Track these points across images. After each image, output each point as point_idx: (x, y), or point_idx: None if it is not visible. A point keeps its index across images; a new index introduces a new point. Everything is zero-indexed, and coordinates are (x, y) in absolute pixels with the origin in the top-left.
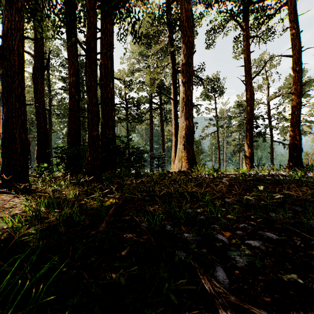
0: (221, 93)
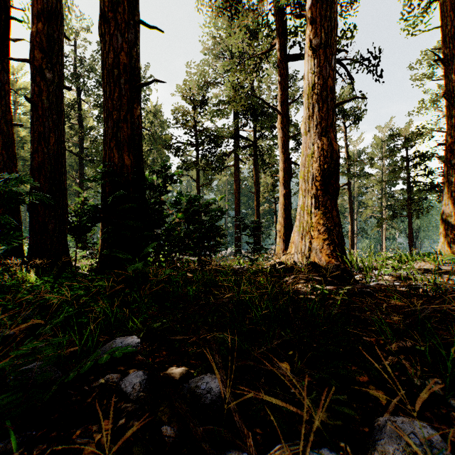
0: (356, 120)
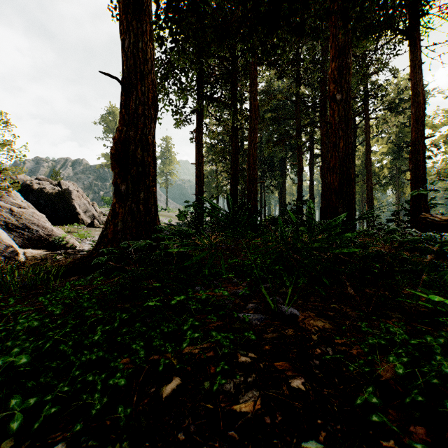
0: None
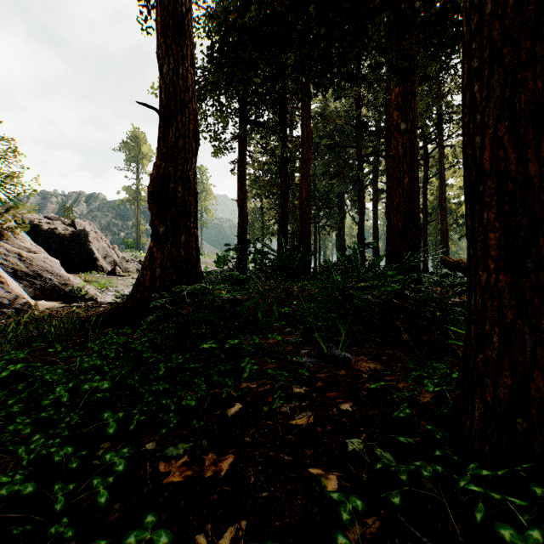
0: None
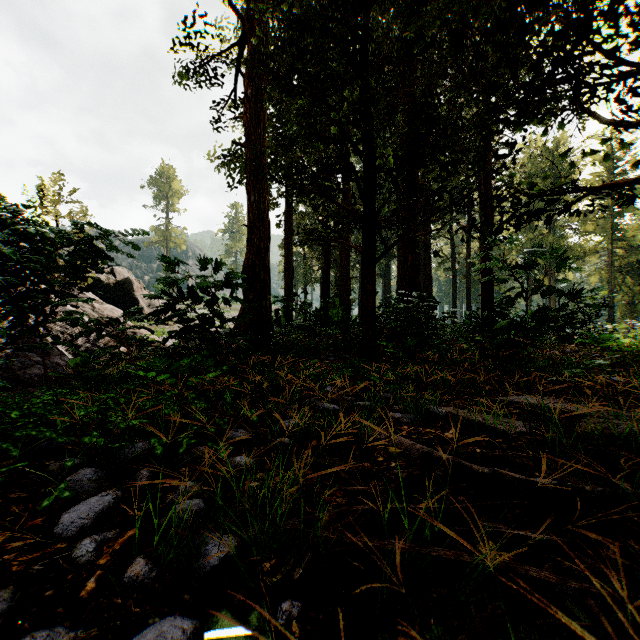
0: None
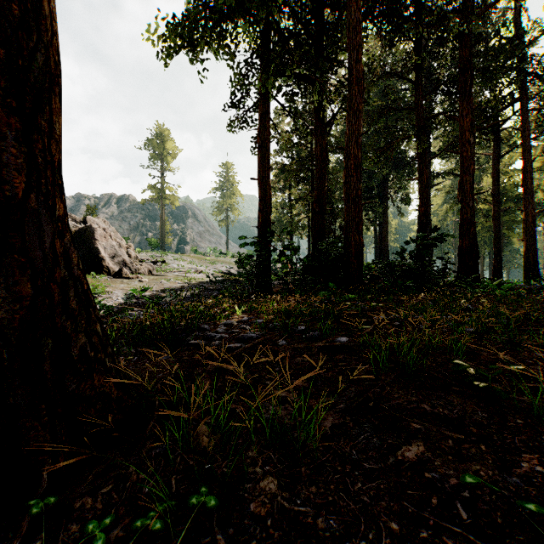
0: None
